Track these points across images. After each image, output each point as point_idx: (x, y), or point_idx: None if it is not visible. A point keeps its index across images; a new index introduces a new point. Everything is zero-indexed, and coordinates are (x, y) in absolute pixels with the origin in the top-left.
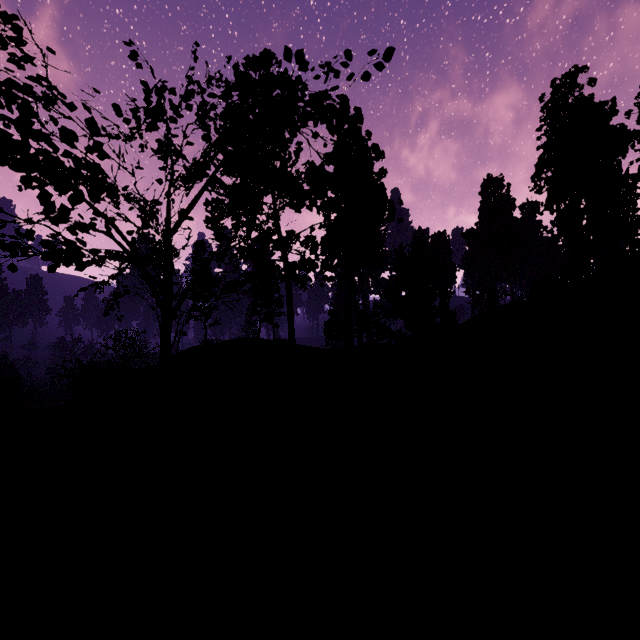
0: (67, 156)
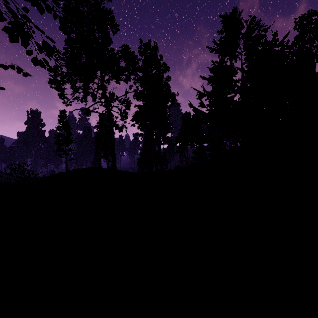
0: None
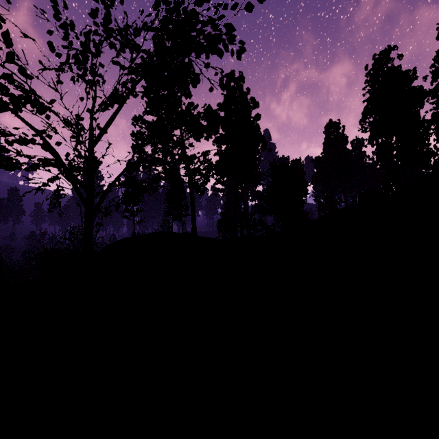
0: (2, 77)
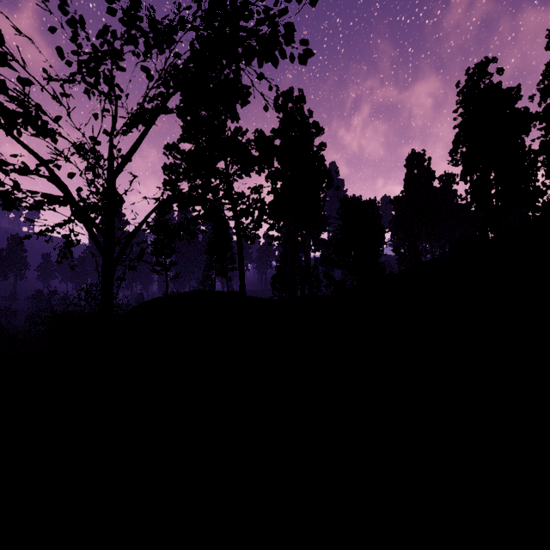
0: None
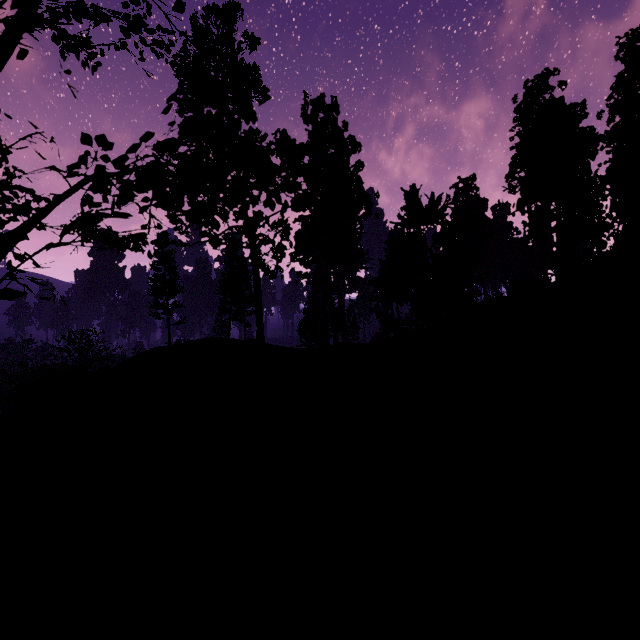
0: None
